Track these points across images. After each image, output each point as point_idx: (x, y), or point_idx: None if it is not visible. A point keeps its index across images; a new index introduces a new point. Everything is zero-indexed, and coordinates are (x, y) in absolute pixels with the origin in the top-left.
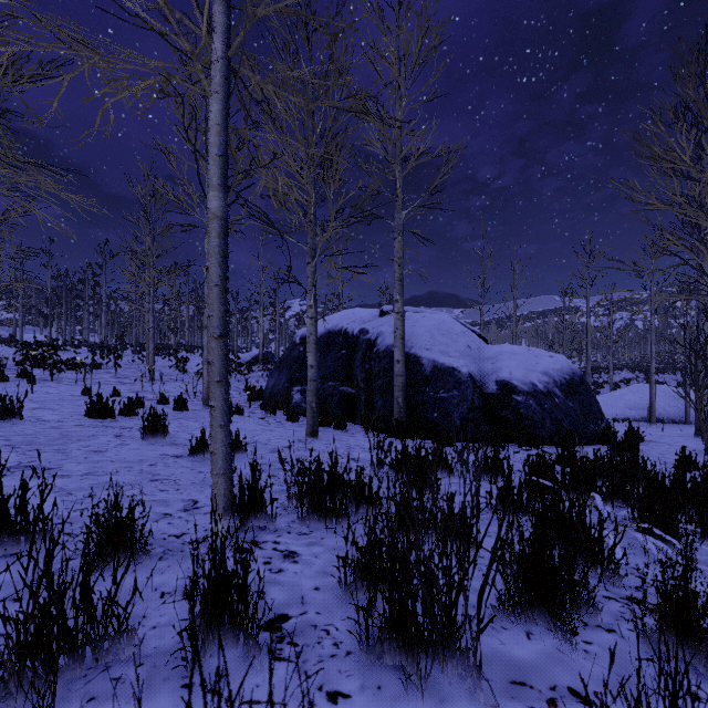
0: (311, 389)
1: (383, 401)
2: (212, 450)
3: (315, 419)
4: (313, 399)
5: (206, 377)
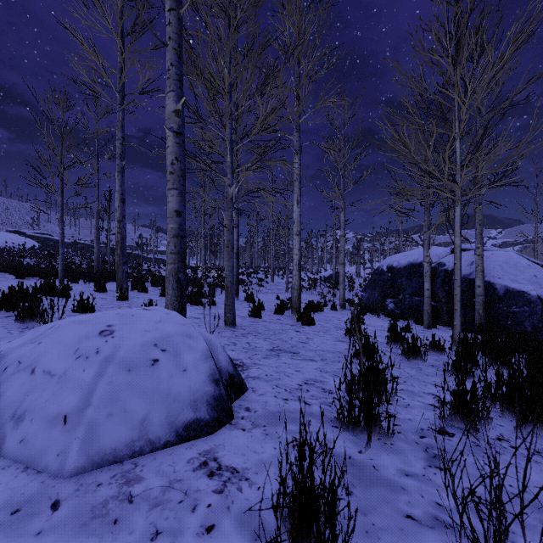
0: (427, 302)
1: (463, 311)
2: (455, 324)
3: (430, 319)
4: (428, 308)
5: (341, 292)
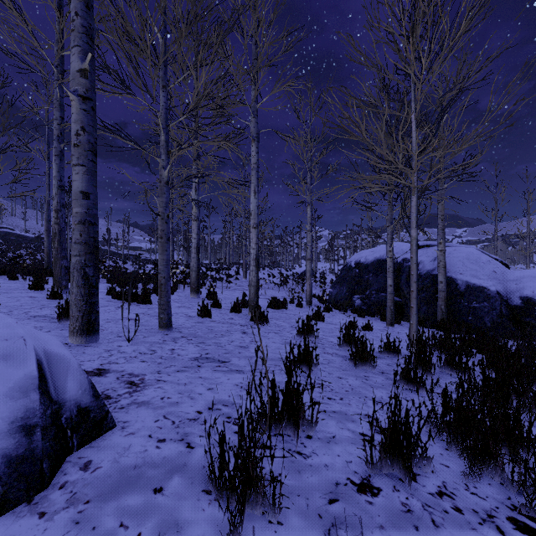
0: (390, 299)
1: (426, 307)
2: (411, 323)
3: (393, 316)
4: (391, 304)
5: (308, 288)
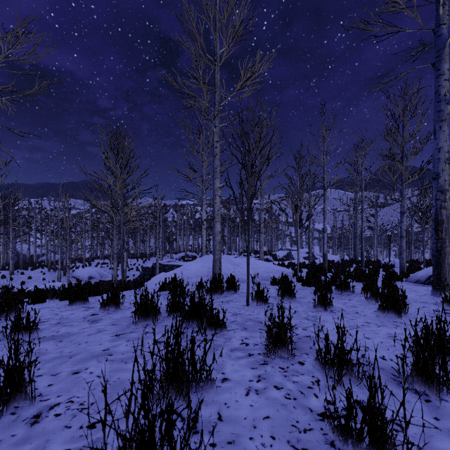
0: None
1: None
2: None
3: None
4: None
5: None
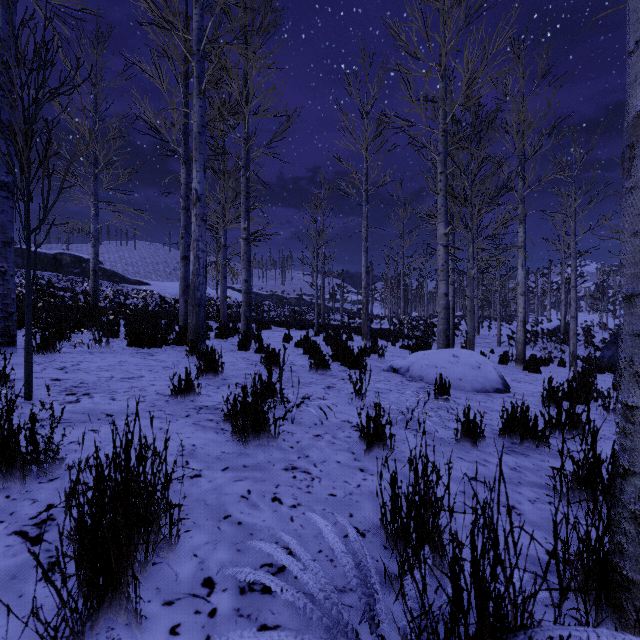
0: None
1: None
2: None
3: None
4: None
5: (571, 348)
